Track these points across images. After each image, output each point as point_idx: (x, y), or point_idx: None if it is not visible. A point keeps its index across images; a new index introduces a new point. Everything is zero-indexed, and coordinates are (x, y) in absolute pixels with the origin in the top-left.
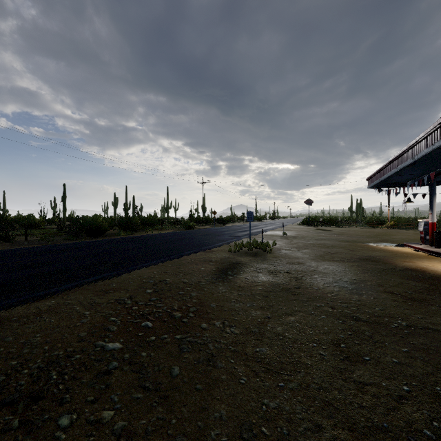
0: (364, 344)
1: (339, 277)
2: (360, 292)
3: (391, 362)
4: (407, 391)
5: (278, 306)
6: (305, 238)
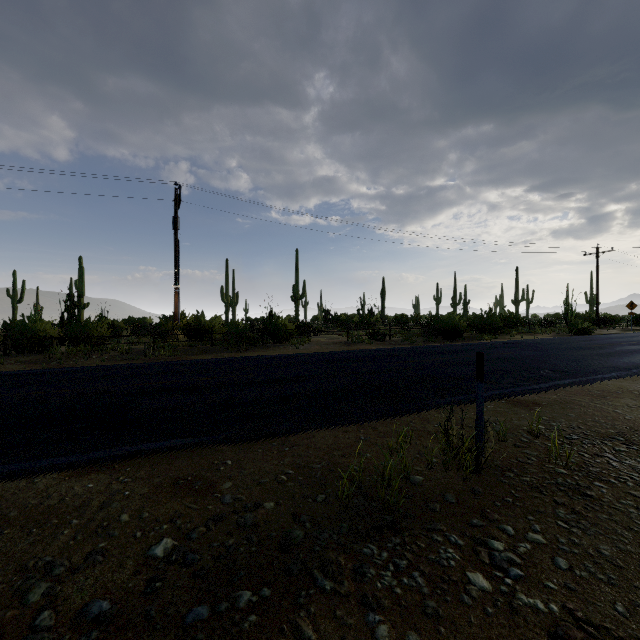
0: None
1: None
2: None
3: None
4: None
5: None
6: None
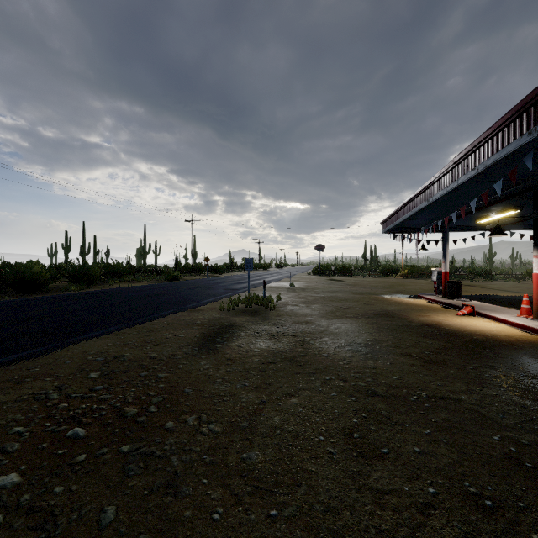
0: (382, 429)
1: (352, 338)
2: (375, 356)
3: (412, 452)
4: (433, 494)
5: (277, 383)
6: (315, 291)
